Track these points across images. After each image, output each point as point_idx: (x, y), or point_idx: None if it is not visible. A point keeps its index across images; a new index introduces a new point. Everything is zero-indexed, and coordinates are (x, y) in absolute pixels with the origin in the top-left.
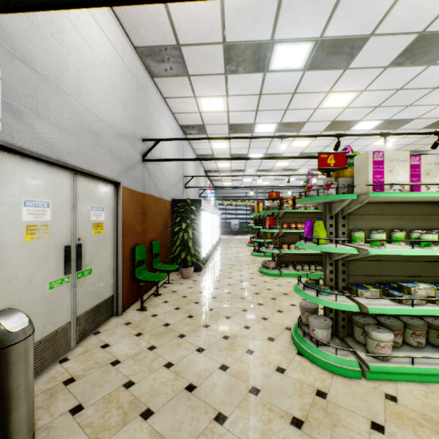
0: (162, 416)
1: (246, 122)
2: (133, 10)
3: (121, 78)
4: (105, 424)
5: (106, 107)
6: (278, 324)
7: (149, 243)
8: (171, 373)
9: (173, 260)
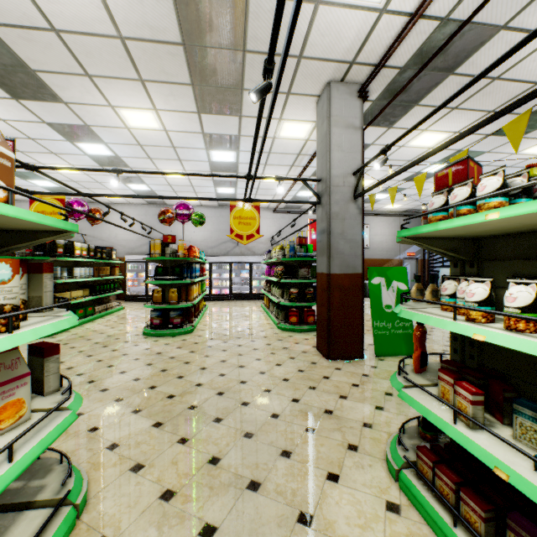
0: None
1: (132, 191)
2: None
3: None
4: None
5: None
6: None
7: None
8: None
9: None
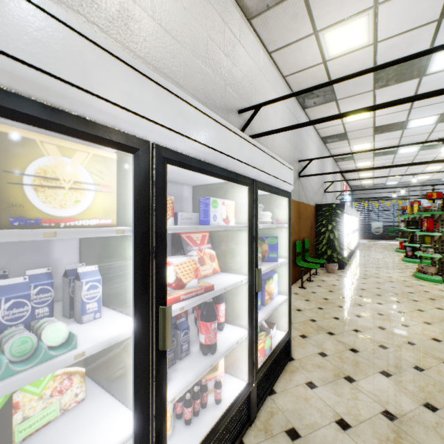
0: (341, 336)
1: (396, 121)
2: (299, 75)
3: (288, 123)
4: (307, 331)
5: (282, 147)
6: (436, 316)
7: (302, 240)
8: (340, 322)
9: (319, 256)
